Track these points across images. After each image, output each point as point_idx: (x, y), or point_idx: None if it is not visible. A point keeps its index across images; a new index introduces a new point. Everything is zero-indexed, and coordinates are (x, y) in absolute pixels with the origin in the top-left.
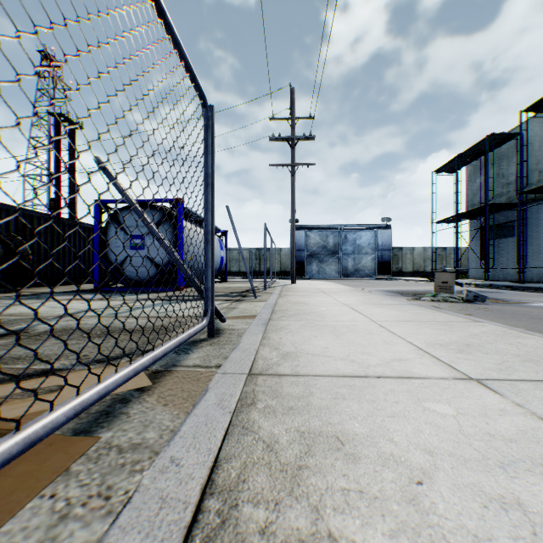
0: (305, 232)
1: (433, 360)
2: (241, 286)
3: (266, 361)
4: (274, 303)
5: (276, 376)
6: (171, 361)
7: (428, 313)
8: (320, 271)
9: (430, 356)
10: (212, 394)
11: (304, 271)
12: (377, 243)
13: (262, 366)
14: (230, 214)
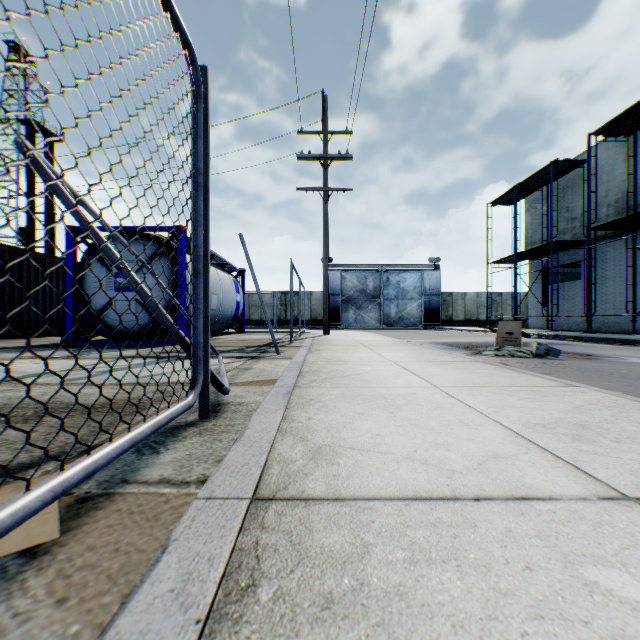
0: (340, 273)
1: (546, 456)
2: (261, 338)
3: (285, 467)
4: (302, 361)
5: (300, 502)
6: (123, 470)
7: (503, 374)
8: (358, 320)
9: (539, 449)
10: (173, 558)
11: (338, 319)
12: (424, 287)
13: (278, 477)
14: (244, 244)
